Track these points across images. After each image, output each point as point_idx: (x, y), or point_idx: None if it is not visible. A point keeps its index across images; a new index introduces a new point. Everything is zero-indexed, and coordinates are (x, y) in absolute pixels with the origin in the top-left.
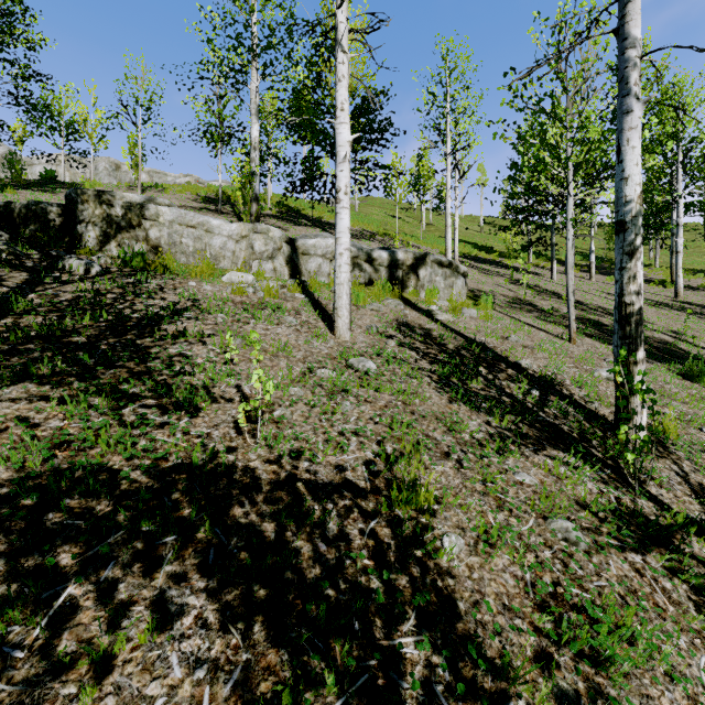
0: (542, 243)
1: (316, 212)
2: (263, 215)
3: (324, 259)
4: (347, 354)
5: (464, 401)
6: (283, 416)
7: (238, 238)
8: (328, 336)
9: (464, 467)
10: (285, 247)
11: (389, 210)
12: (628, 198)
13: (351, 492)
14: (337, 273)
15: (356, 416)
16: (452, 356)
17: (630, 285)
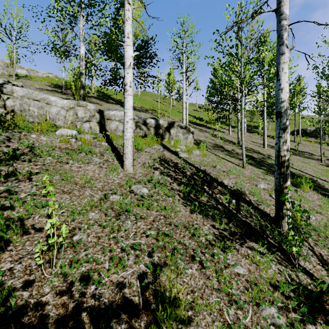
0: (225, 118)
1: (118, 96)
2: (89, 96)
3: (120, 122)
4: (130, 182)
5: (199, 211)
6: (79, 242)
7: (68, 108)
8: (120, 170)
9: (205, 270)
10: (97, 115)
11: (155, 98)
12: (282, 100)
13: (127, 313)
14: (125, 133)
15: (134, 232)
16: (189, 180)
17: (284, 146)
